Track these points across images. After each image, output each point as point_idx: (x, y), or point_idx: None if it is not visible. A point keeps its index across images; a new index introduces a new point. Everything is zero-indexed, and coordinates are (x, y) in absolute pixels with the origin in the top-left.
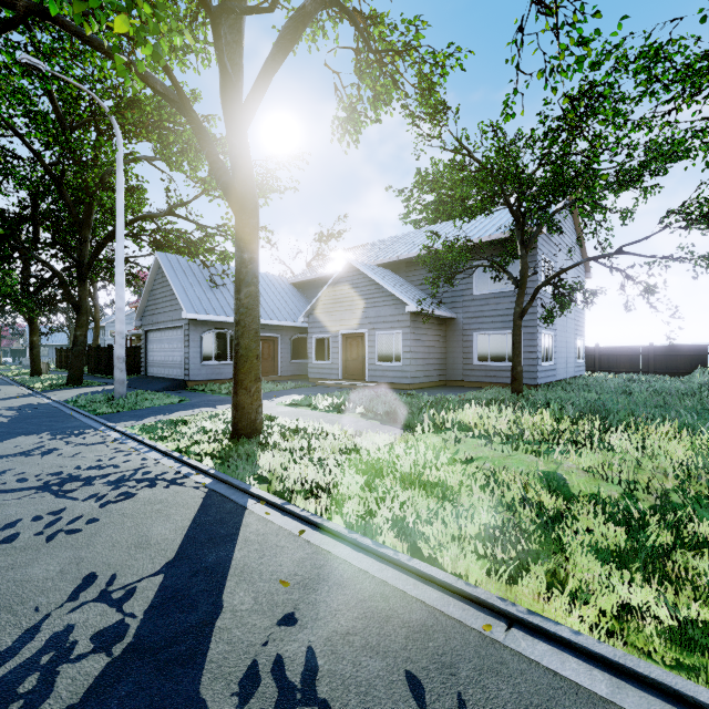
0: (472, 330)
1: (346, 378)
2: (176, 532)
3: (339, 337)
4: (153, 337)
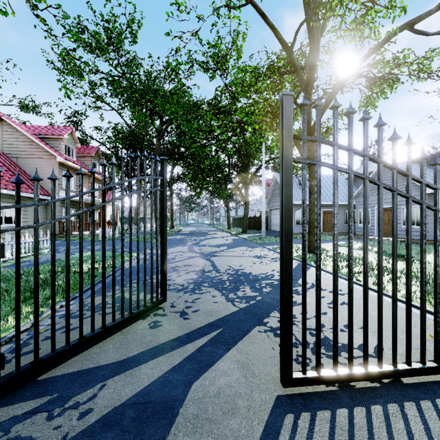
0: None
1: None
2: None
3: (375, 210)
4: (273, 212)
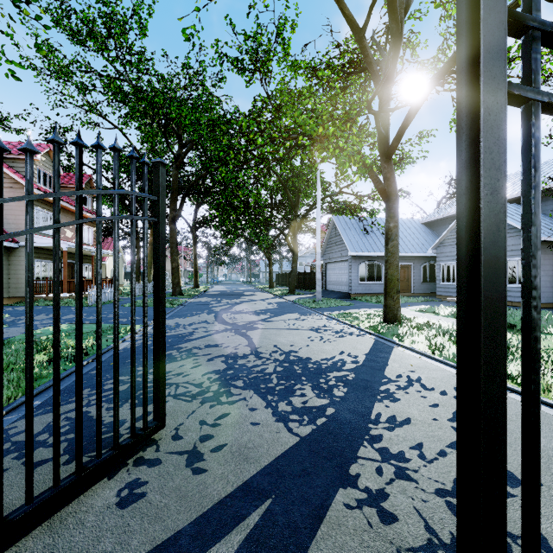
0: None
1: None
2: (366, 348)
3: None
4: (329, 267)
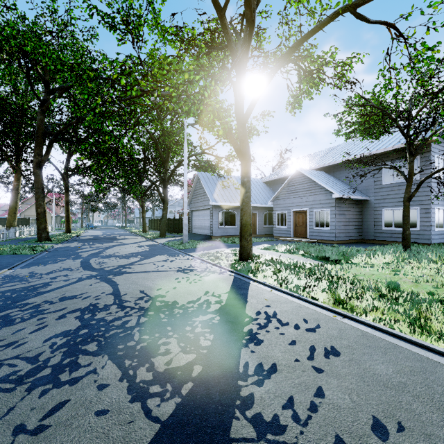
0: (380, 207)
1: (295, 236)
2: (227, 285)
3: (291, 213)
4: (195, 214)
